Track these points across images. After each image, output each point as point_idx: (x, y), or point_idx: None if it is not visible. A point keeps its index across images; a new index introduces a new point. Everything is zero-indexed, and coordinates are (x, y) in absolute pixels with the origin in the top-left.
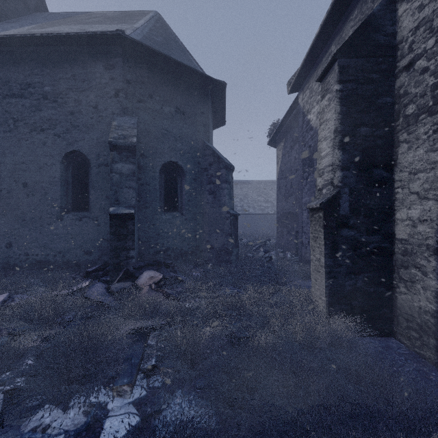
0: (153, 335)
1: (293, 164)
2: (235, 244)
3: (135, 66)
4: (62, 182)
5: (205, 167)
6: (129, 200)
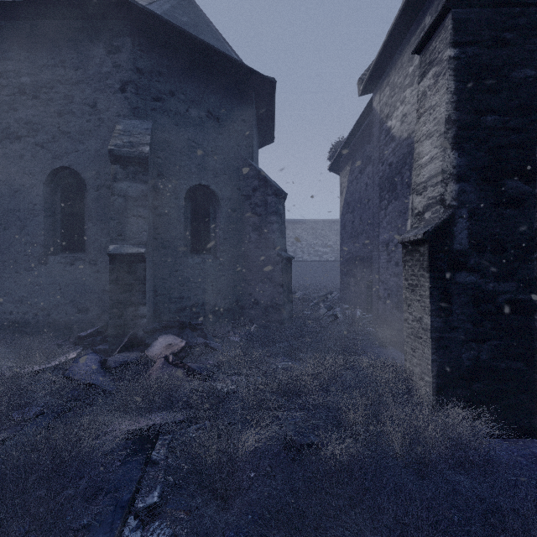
0: (162, 441)
1: (364, 193)
2: (287, 298)
3: (149, 50)
4: (47, 211)
5: (247, 193)
6: (138, 234)
